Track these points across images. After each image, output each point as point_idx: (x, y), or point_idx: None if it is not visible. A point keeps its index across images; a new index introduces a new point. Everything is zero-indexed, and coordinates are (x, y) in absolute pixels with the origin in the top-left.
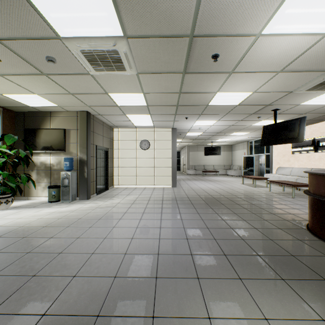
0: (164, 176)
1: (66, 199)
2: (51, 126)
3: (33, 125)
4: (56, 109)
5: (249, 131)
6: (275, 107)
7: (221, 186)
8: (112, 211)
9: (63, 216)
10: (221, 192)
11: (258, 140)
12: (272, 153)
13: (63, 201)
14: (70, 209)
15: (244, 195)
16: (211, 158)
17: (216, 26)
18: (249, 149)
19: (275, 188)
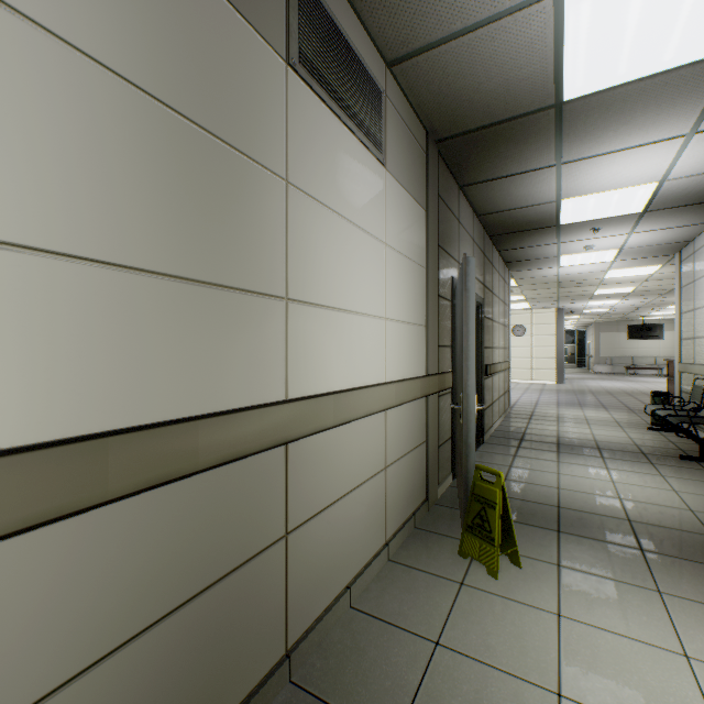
0: (546, 369)
1: None
2: None
3: None
4: None
5: None
6: None
7: (638, 386)
8: None
9: None
10: (625, 389)
11: None
12: None
13: None
14: None
15: None
16: (649, 344)
17: (572, 280)
18: None
19: None
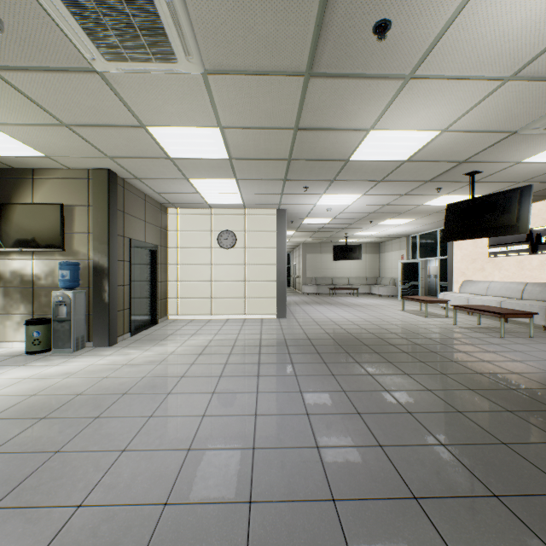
0: (263, 298)
1: (64, 346)
2: (33, 199)
3: None
4: (43, 164)
5: (415, 216)
6: (473, 168)
7: (366, 315)
8: (156, 373)
9: (45, 387)
10: (368, 328)
11: (427, 234)
12: (452, 256)
13: (57, 352)
14: (66, 370)
15: (411, 332)
16: (344, 266)
17: None
18: (410, 250)
19: (462, 318)
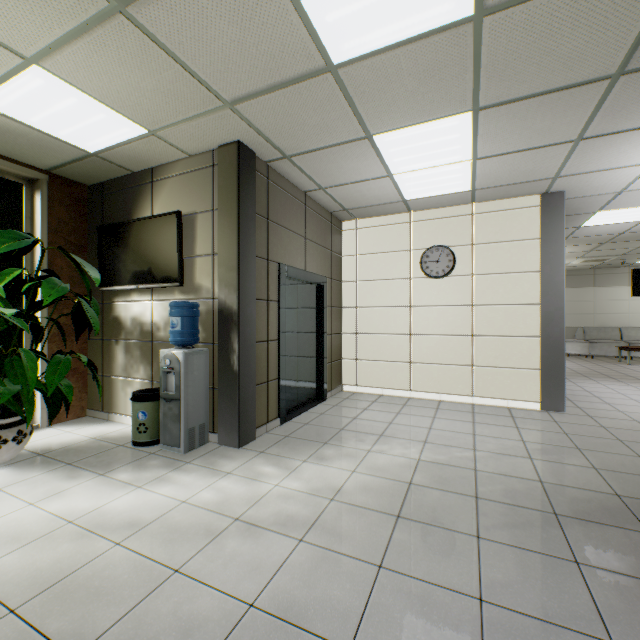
0: (511, 367)
1: (171, 442)
2: (152, 212)
3: (118, 215)
4: (158, 156)
5: None
6: None
7: None
8: (283, 594)
9: (57, 576)
10: None
11: None
12: None
13: (165, 448)
14: (139, 509)
15: None
16: None
17: None
18: None
19: None
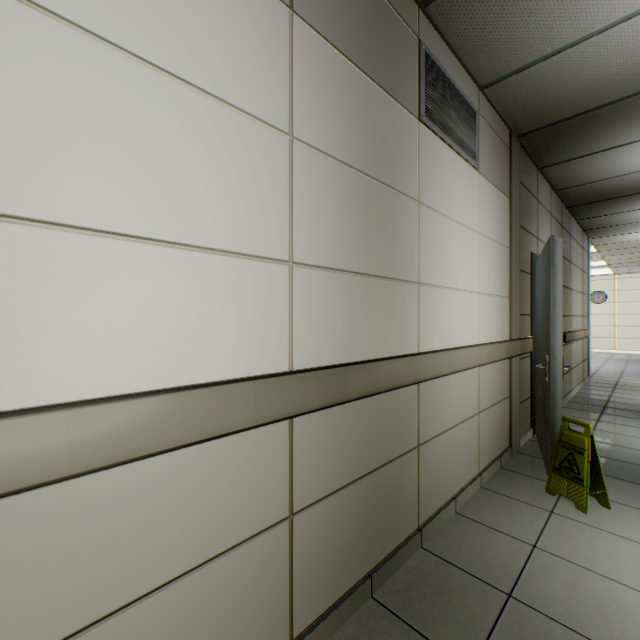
0: (632, 338)
1: None
2: None
3: None
4: None
5: None
6: None
7: None
8: None
9: None
10: None
11: None
12: None
13: None
14: None
15: None
16: None
17: None
18: None
19: None
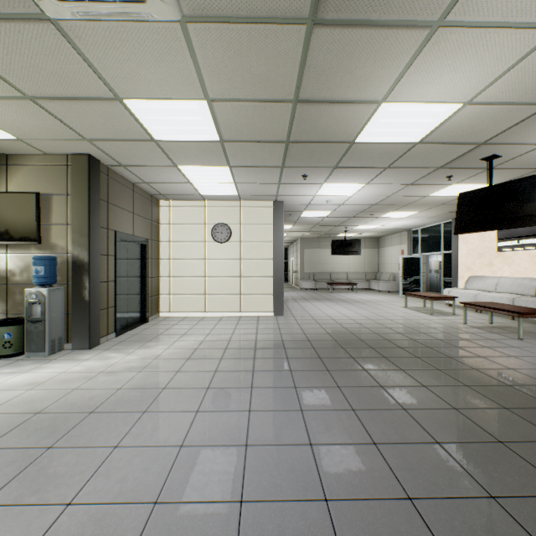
0: (260, 294)
1: (37, 350)
2: (7, 187)
3: None
4: (17, 149)
5: (419, 209)
6: (492, 152)
7: (368, 313)
8: (134, 384)
9: (1, 402)
10: (372, 327)
11: (429, 228)
12: (457, 250)
13: (31, 355)
14: (33, 378)
15: (419, 333)
16: (343, 261)
17: None
18: (411, 244)
19: (471, 316)
